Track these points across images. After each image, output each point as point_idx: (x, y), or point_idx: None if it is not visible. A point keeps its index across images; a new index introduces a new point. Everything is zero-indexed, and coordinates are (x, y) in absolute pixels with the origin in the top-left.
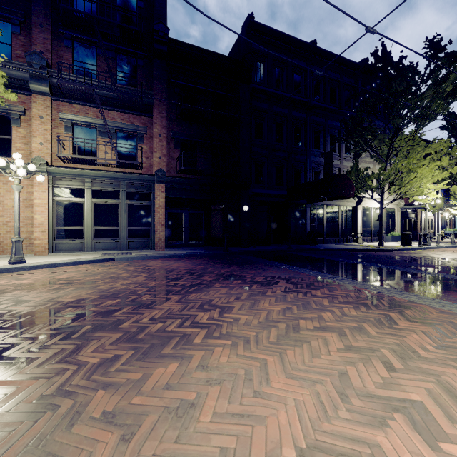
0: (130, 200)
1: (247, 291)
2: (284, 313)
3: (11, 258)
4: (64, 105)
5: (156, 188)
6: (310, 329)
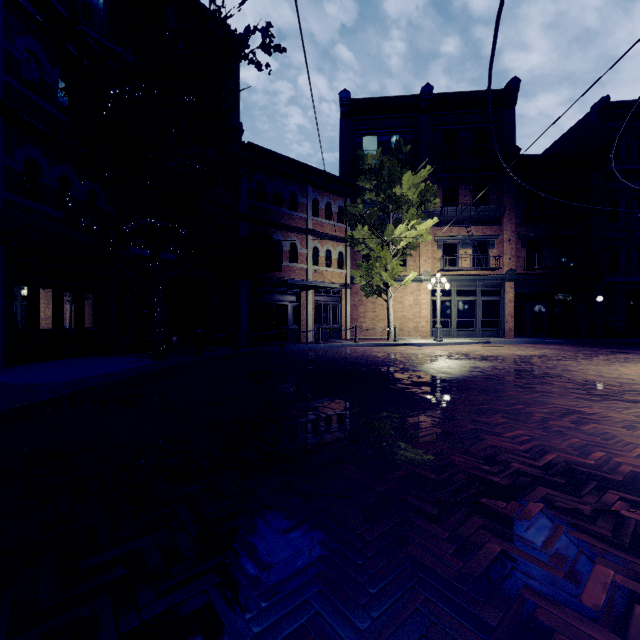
0: (483, 296)
1: None
2: None
3: (437, 338)
4: (437, 229)
5: (506, 286)
6: None
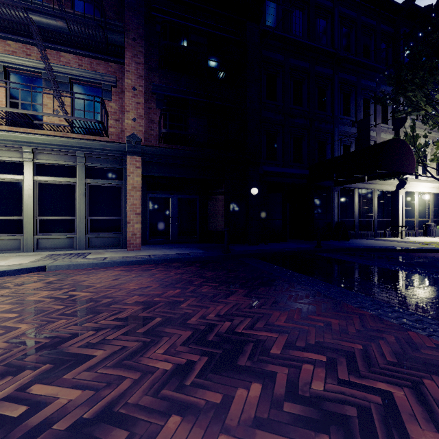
0: (92, 179)
1: None
2: None
3: None
4: None
5: (128, 163)
6: None
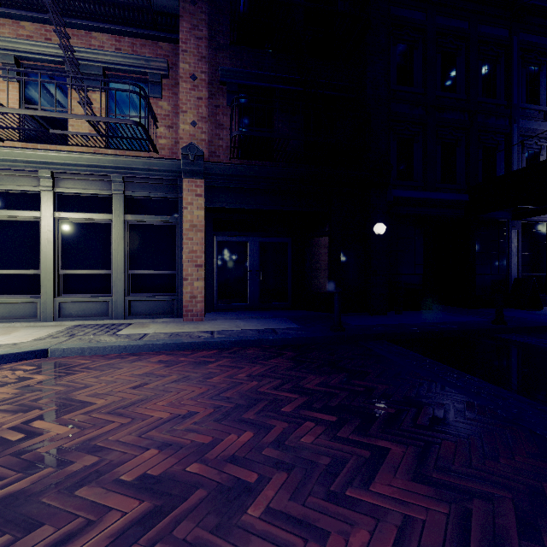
0: (134, 214)
1: None
2: None
3: None
4: (3, 24)
5: (184, 189)
6: None
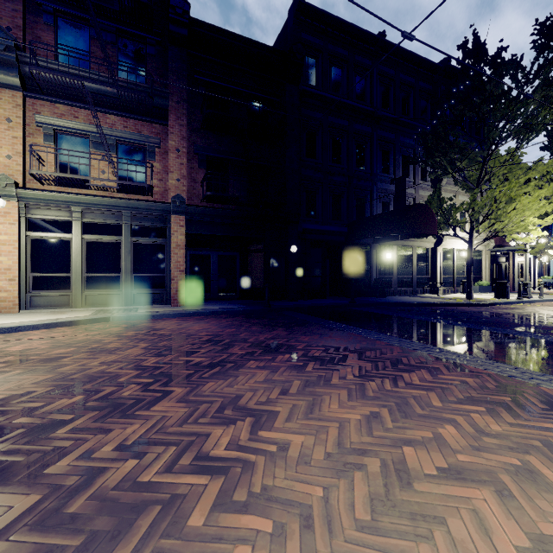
0: (137, 237)
1: (299, 376)
2: (370, 429)
3: None
4: (43, 104)
5: (172, 222)
6: (431, 475)
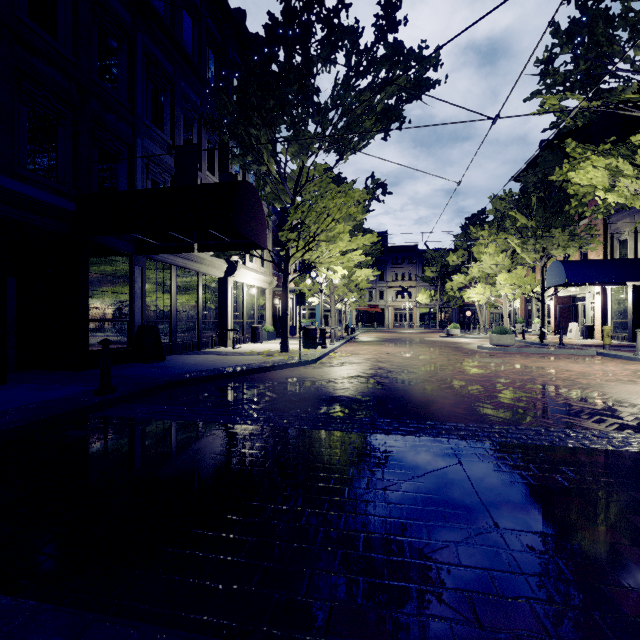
0: None
1: None
2: None
3: None
4: None
5: None
6: None
